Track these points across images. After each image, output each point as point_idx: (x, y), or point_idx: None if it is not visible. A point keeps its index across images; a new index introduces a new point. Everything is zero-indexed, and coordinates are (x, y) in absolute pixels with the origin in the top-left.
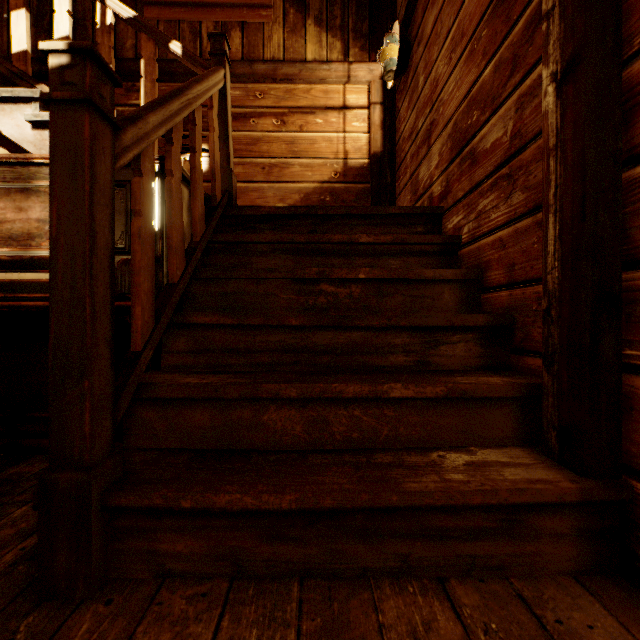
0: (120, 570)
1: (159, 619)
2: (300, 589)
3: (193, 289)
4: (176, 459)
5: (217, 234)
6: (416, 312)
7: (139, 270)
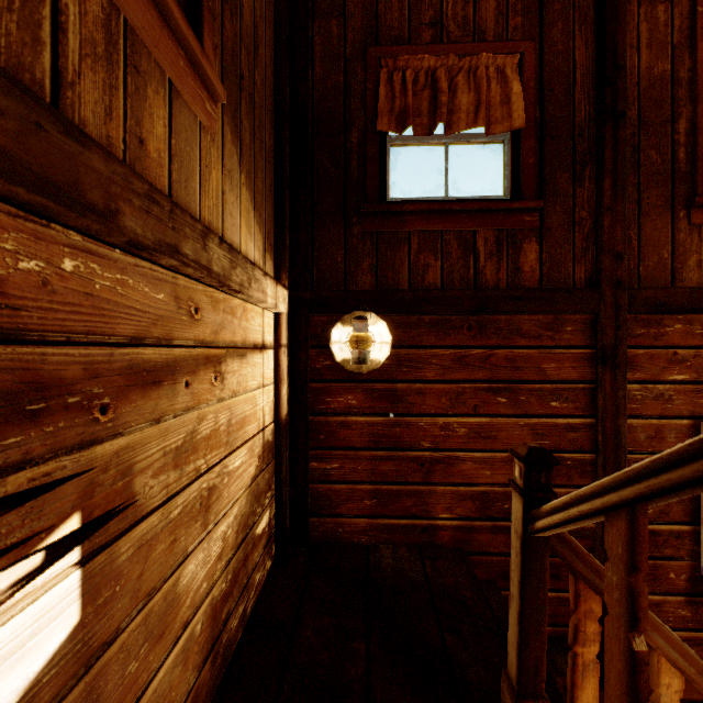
0: None
1: None
2: None
3: None
4: None
5: None
6: None
7: None
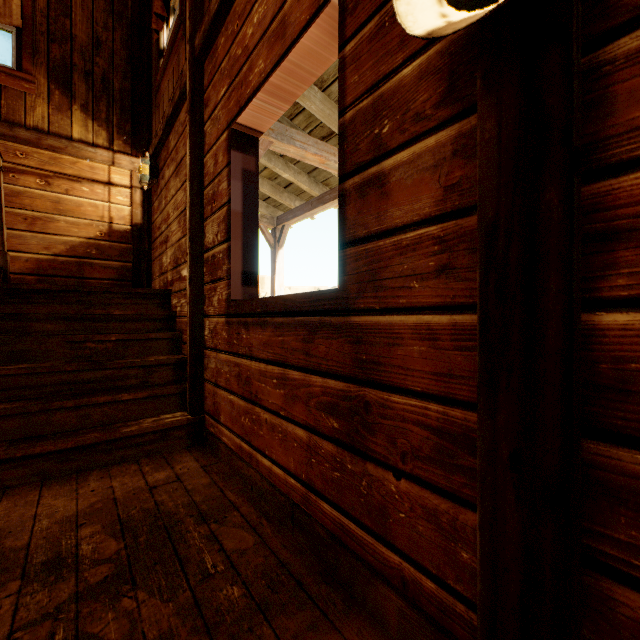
0: None
1: (11, 495)
2: (77, 475)
3: None
4: (1, 444)
5: (1, 308)
6: (147, 355)
7: None
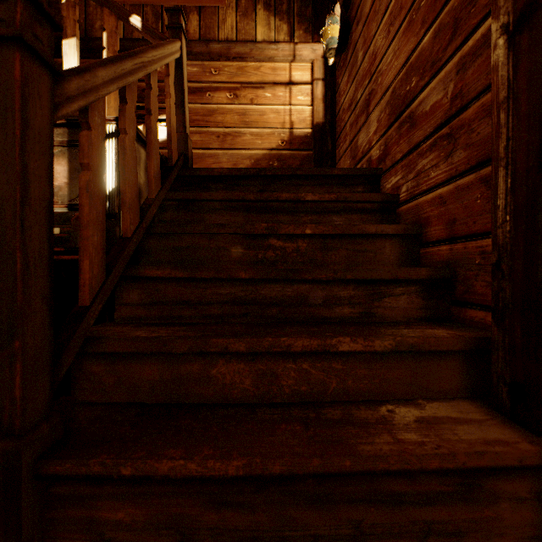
0: (57, 540)
1: None
2: None
3: (148, 243)
4: (122, 416)
5: (172, 192)
6: (359, 265)
7: (87, 224)
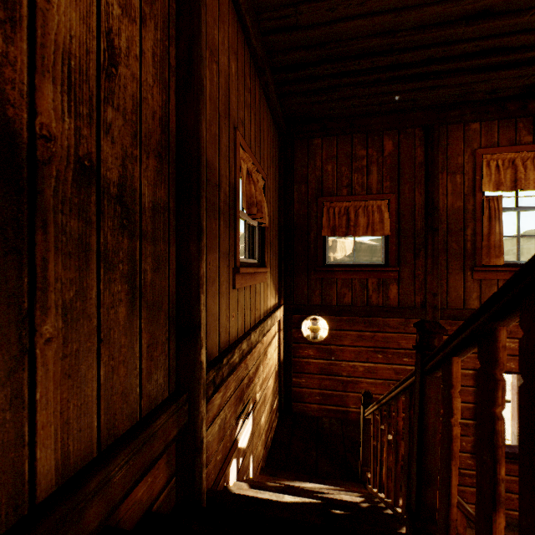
0: None
1: None
2: None
3: None
4: None
5: None
6: None
7: None
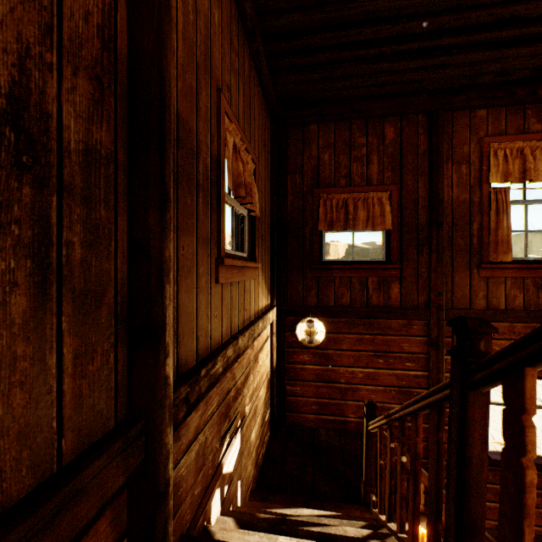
0: None
1: None
2: None
3: None
4: None
5: None
6: None
7: None
